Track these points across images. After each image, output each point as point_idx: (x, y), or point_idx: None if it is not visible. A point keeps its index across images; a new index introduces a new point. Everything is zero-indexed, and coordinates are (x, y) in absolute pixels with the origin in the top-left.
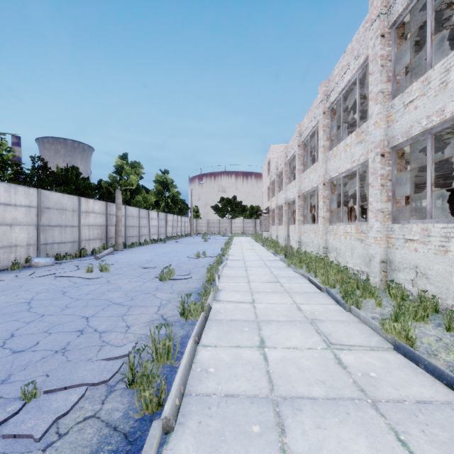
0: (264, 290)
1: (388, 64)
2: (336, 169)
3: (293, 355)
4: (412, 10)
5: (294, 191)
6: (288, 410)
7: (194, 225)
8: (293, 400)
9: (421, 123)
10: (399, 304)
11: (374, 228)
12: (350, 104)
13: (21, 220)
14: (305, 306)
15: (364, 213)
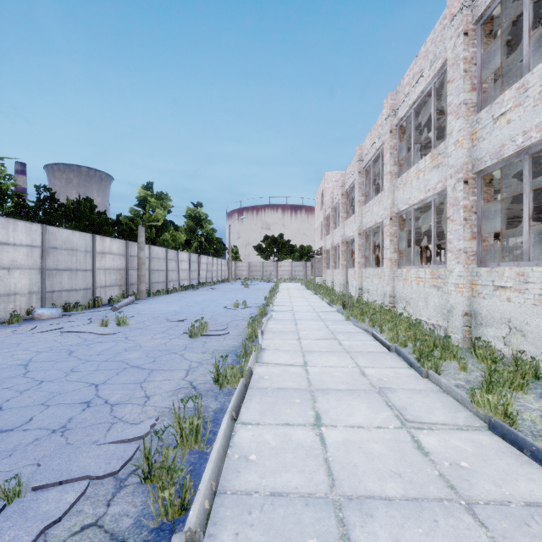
0: (319, 349)
1: (472, 68)
2: (406, 200)
3: (358, 437)
4: (503, 1)
5: (353, 228)
6: (355, 516)
7: (232, 269)
8: (361, 501)
9: (516, 141)
10: (490, 369)
11: (455, 273)
12: (422, 121)
13: (22, 263)
14: (370, 371)
15: (437, 254)
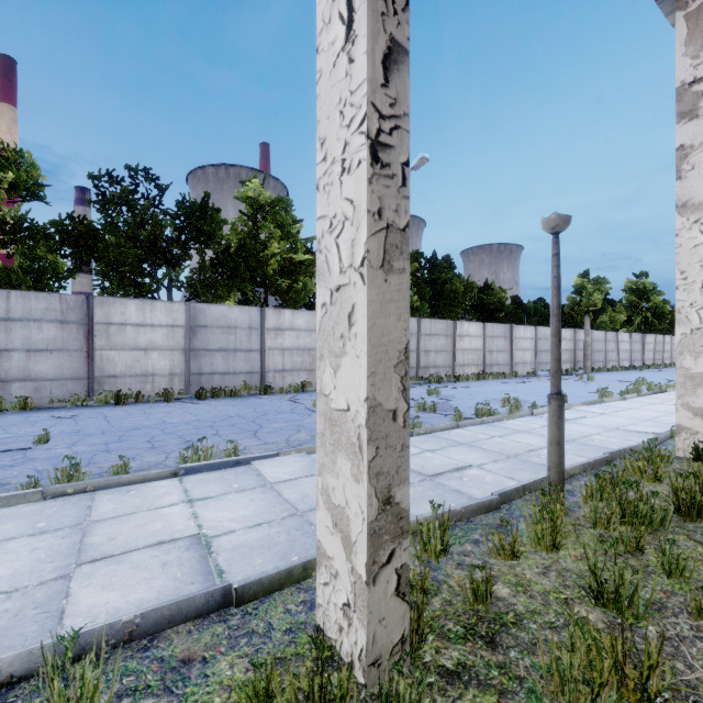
0: None
1: None
2: None
3: None
4: None
5: None
6: None
7: None
8: None
9: None
10: None
11: None
12: None
13: (528, 348)
14: None
15: None
